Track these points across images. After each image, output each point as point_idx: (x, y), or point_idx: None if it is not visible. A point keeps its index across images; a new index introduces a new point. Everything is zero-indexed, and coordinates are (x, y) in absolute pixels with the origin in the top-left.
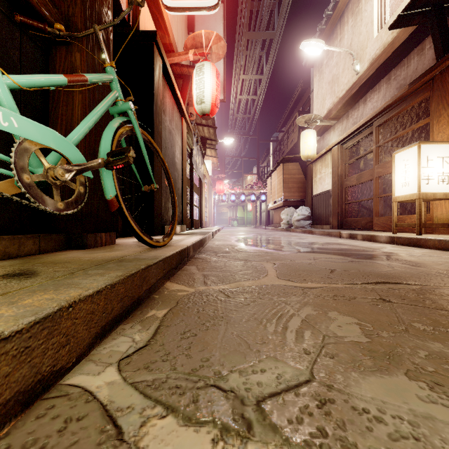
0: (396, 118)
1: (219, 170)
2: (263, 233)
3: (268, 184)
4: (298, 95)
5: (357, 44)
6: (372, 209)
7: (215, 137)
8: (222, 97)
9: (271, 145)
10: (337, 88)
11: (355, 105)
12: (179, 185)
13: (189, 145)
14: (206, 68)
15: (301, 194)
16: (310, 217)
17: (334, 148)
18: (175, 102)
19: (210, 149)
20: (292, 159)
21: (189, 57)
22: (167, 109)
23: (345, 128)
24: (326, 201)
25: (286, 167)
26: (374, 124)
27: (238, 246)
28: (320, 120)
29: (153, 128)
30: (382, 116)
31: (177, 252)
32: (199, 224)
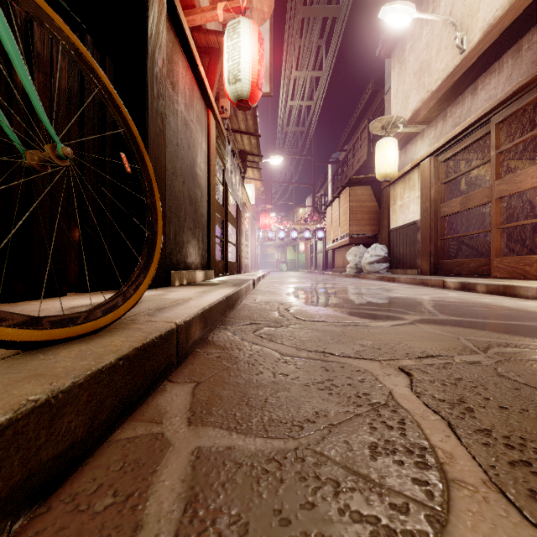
0: (526, 111)
1: (264, 198)
2: (324, 280)
3: (327, 217)
4: (367, 100)
5: (461, 10)
6: (478, 247)
7: (259, 150)
8: (267, 90)
9: (330, 169)
10: (427, 78)
11: (457, 99)
12: (204, 210)
13: (222, 158)
14: (243, 27)
15: (373, 228)
16: (387, 258)
17: (425, 162)
18: (195, 81)
19: (252, 169)
20: (362, 181)
21: (217, 16)
22: (180, 85)
23: (441, 133)
24: (411, 237)
25: (353, 192)
26: (493, 120)
27: (295, 306)
28: (403, 124)
29: (145, 98)
30: (508, 105)
31: (110, 367)
32: (237, 268)
